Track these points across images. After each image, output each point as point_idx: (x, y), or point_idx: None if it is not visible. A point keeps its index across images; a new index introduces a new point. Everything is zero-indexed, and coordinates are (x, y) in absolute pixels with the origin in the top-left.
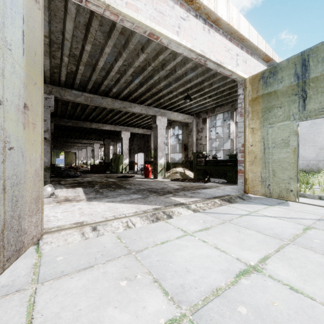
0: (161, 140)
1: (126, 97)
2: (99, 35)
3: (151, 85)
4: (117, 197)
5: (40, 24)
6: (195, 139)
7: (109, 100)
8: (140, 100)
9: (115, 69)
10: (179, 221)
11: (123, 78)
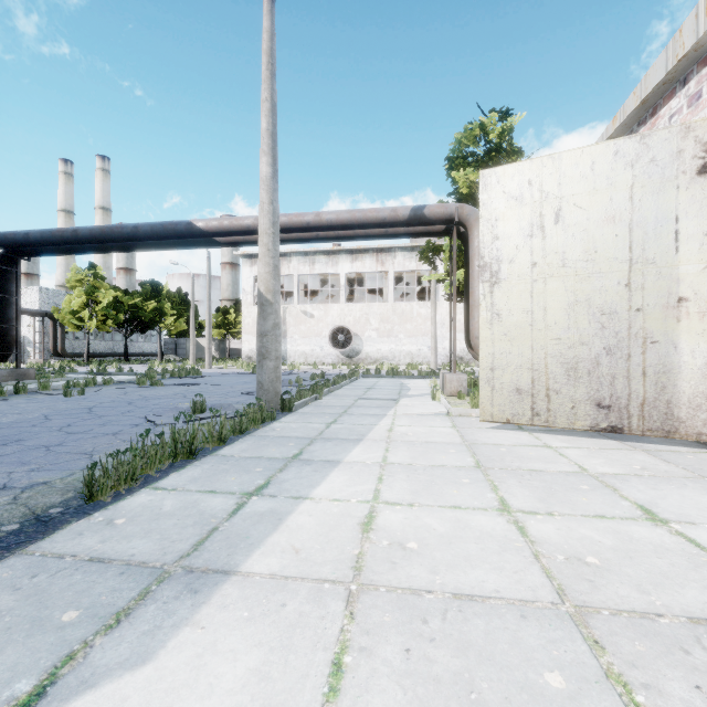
0: None
1: None
2: None
3: None
4: None
5: None
6: None
7: None
8: None
9: None
10: None
11: None
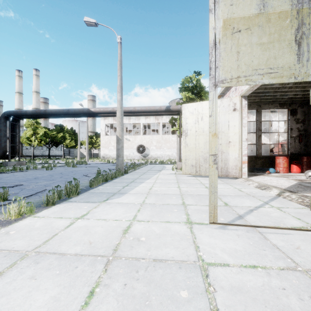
0: None
1: None
2: None
3: None
4: None
5: (238, 115)
6: None
7: None
8: None
9: None
10: (255, 190)
11: None
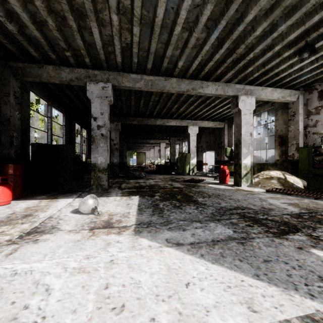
0: (245, 131)
1: (196, 74)
2: None
3: (236, 42)
4: (186, 229)
5: None
6: (302, 127)
7: (174, 82)
8: (215, 75)
9: (182, 18)
10: None
11: (194, 34)
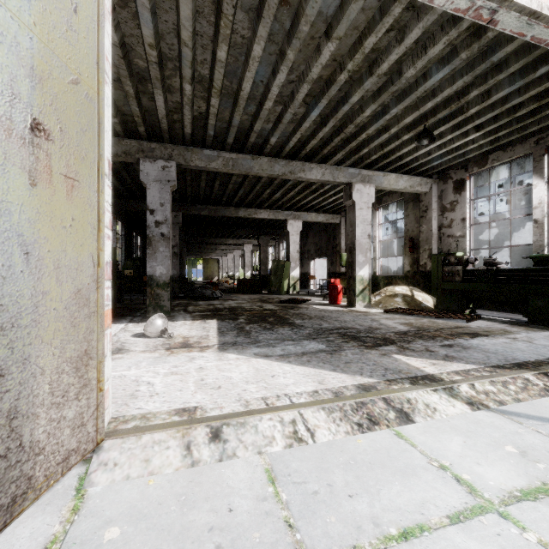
0: (362, 232)
1: (295, 153)
2: (241, 19)
3: (344, 120)
4: (276, 346)
5: None
6: (436, 227)
7: (264, 162)
8: (321, 155)
9: (273, 93)
10: (438, 437)
11: (289, 110)
